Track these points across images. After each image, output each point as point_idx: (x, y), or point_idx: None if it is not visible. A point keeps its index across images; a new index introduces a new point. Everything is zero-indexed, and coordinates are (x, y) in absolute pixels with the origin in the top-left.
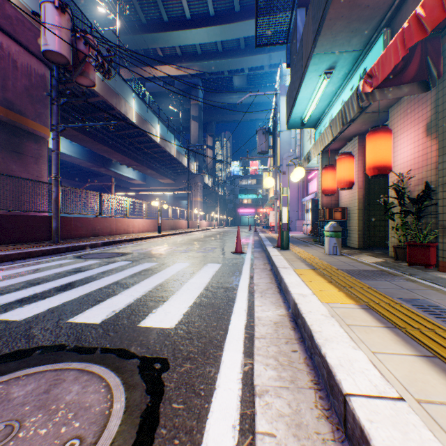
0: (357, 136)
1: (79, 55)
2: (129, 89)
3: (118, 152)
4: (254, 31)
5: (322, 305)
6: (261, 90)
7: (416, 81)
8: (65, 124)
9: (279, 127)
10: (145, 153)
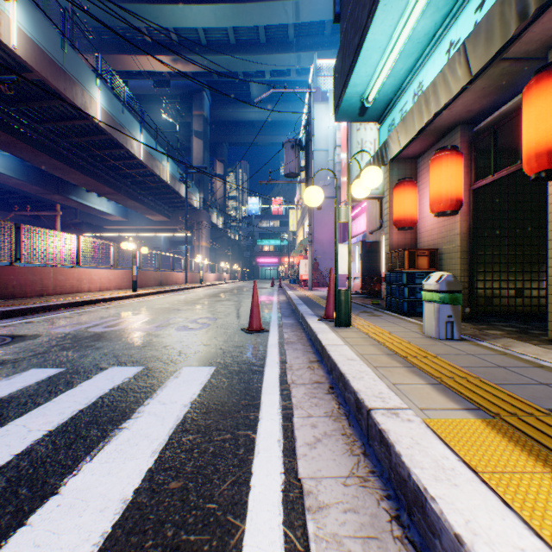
0: (459, 125)
1: None
2: (91, 71)
3: (77, 169)
4: (279, 19)
5: None
6: (287, 104)
7: None
8: None
9: (313, 146)
10: (123, 176)
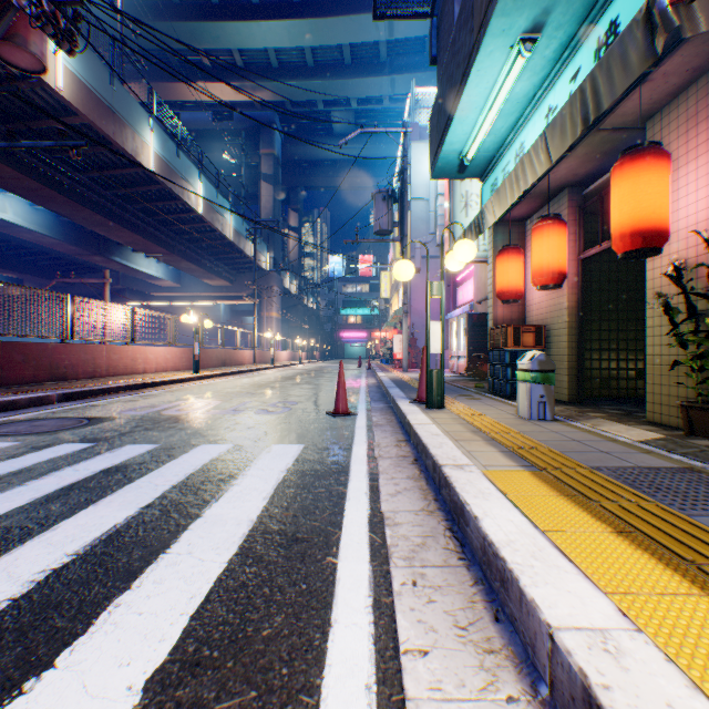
0: (566, 188)
1: None
2: (143, 110)
3: (123, 226)
4: (368, 35)
5: None
6: (378, 138)
7: None
8: (9, 165)
9: (410, 194)
10: (177, 232)
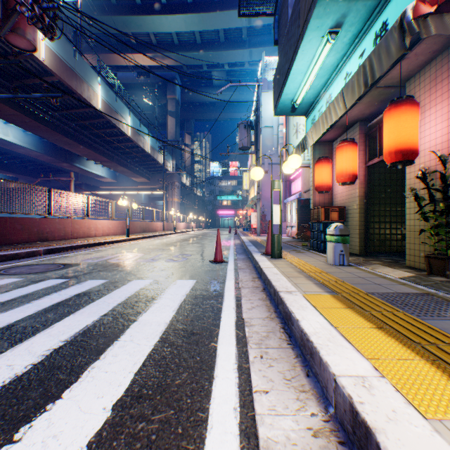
0: (358, 122)
1: (10, 5)
2: (94, 72)
3: (81, 144)
4: (235, 23)
5: (440, 438)
6: (241, 88)
7: None
8: (11, 106)
9: (261, 124)
10: (115, 148)
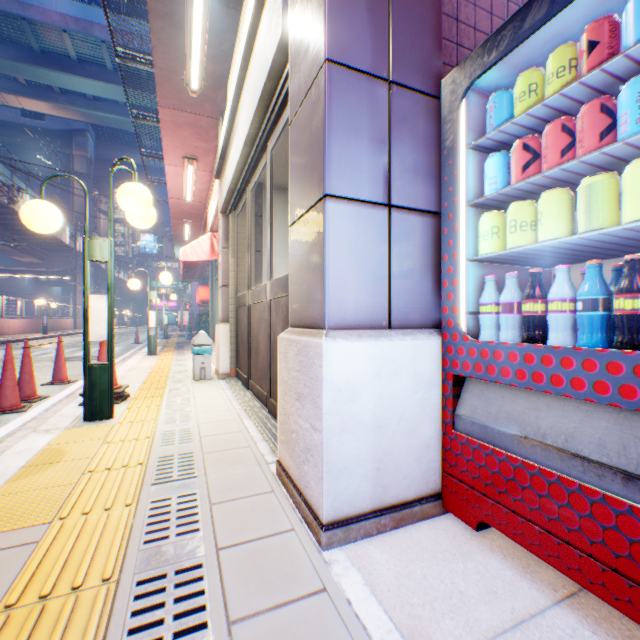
0: None
1: None
2: None
3: None
4: None
5: None
6: None
7: (200, 278)
8: None
9: None
10: None
